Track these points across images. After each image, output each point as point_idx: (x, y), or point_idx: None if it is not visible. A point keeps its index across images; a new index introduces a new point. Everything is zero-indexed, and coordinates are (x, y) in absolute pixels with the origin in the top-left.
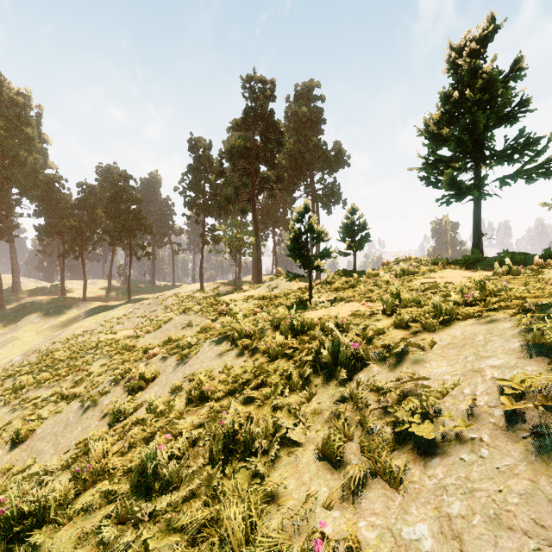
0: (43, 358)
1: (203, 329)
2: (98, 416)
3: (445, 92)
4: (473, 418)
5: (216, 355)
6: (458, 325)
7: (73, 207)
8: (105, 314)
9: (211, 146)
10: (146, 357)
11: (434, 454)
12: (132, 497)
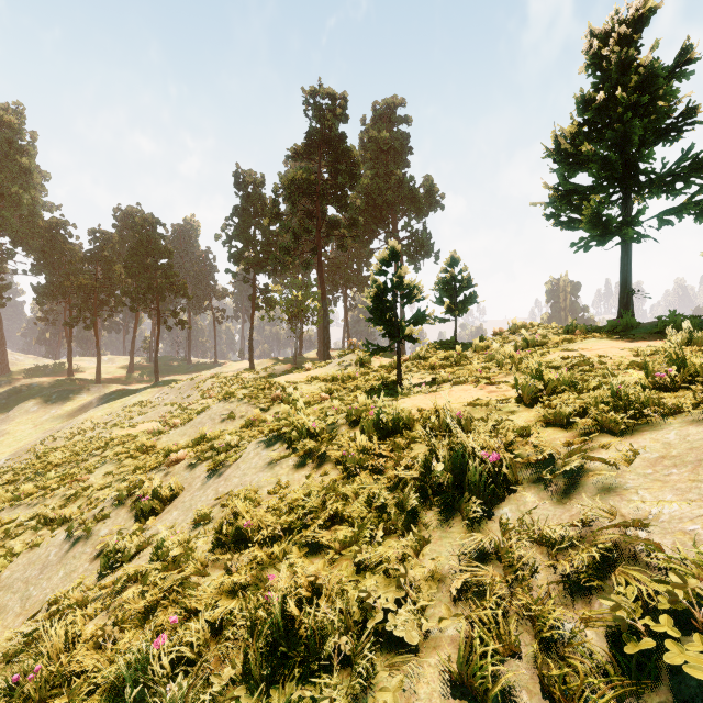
0: (32, 461)
1: (250, 422)
2: (90, 554)
3: (584, 95)
4: None
5: (264, 464)
6: (666, 423)
7: (83, 261)
8: (124, 401)
9: (264, 181)
10: (165, 464)
11: None
12: None
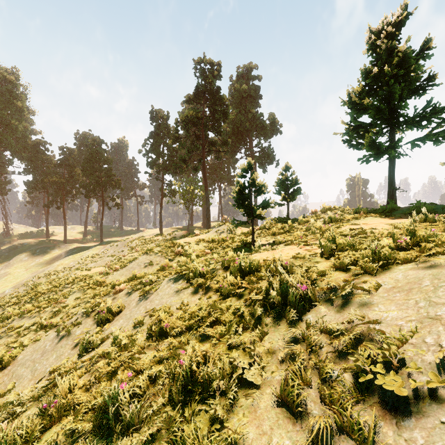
0: (28, 291)
1: (163, 267)
2: (71, 345)
3: (366, 68)
4: (444, 373)
5: (173, 292)
6: (398, 269)
7: (56, 166)
8: (82, 254)
9: (169, 116)
10: (113, 292)
11: (406, 413)
12: (94, 438)
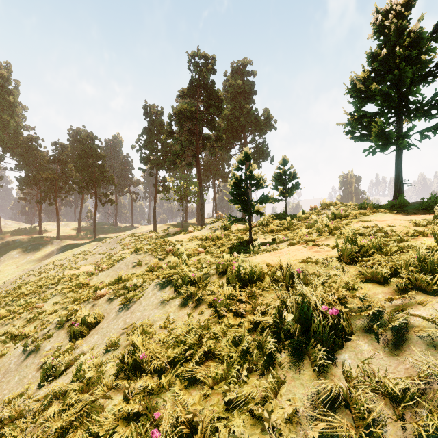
0: (11, 292)
1: (152, 268)
2: (37, 364)
3: (372, 52)
4: None
5: (158, 303)
6: None
7: (48, 162)
8: (74, 251)
9: (163, 112)
10: (93, 298)
11: None
12: None
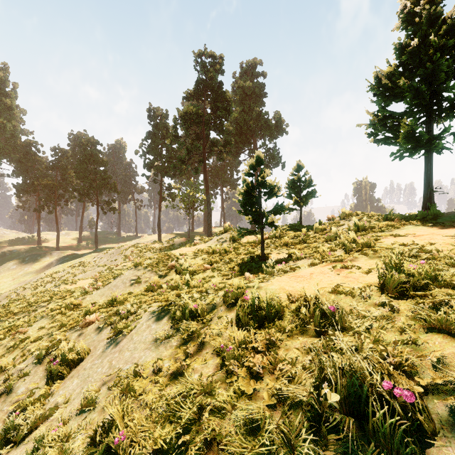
0: None
1: (151, 286)
2: (5, 413)
3: (401, 43)
4: None
5: (152, 340)
6: None
7: (48, 168)
8: (73, 262)
9: (168, 115)
10: (80, 326)
11: None
12: None
